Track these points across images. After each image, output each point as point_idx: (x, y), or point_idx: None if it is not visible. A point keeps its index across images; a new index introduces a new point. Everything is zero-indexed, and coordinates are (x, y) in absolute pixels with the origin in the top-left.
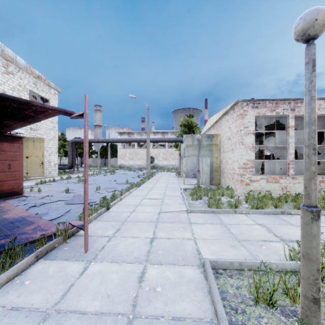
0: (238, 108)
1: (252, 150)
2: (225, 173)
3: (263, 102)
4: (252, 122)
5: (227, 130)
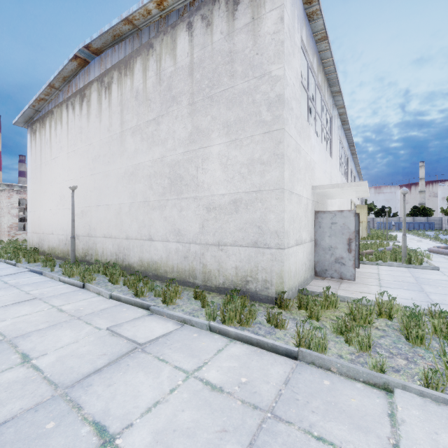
0: (7, 192)
1: (17, 217)
2: (0, 232)
3: (25, 191)
4: (16, 201)
5: (1, 202)
